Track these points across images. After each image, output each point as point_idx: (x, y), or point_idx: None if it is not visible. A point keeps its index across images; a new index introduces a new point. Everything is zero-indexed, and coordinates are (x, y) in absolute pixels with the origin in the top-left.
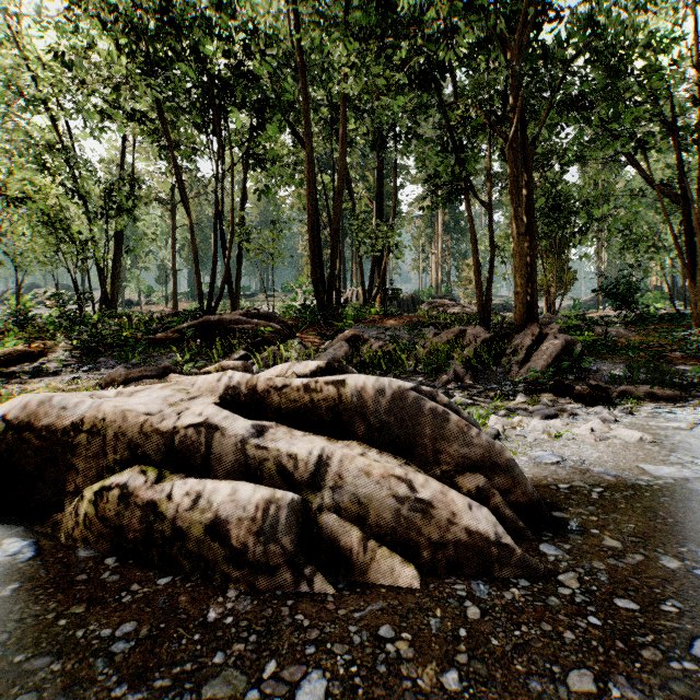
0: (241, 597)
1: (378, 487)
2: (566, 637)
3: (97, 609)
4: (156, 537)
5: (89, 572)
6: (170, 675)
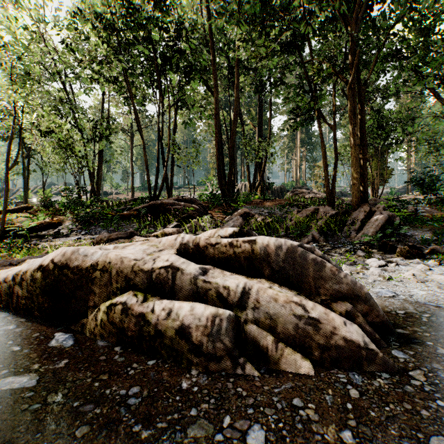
0: (200, 375)
1: (283, 308)
2: (422, 413)
3: (115, 377)
4: (145, 335)
5: (106, 355)
6: (165, 420)
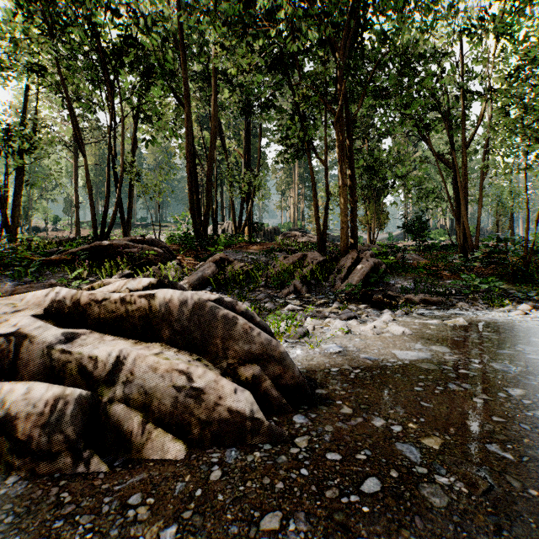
0: (19, 483)
1: (162, 380)
2: (277, 487)
3: None
4: None
5: None
6: None
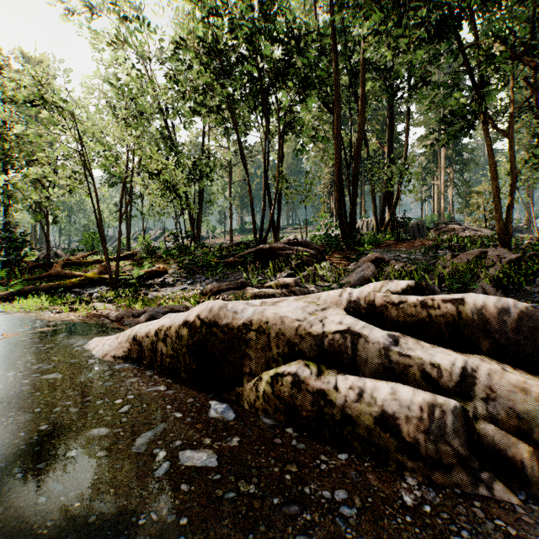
0: (422, 487)
1: None
2: None
3: (307, 471)
4: (327, 419)
5: (280, 437)
6: None
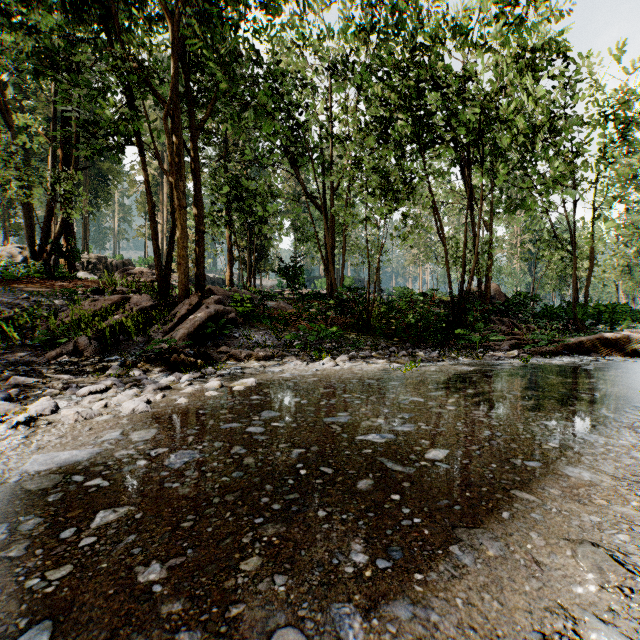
0: None
1: None
2: None
3: None
4: None
5: None
6: None
